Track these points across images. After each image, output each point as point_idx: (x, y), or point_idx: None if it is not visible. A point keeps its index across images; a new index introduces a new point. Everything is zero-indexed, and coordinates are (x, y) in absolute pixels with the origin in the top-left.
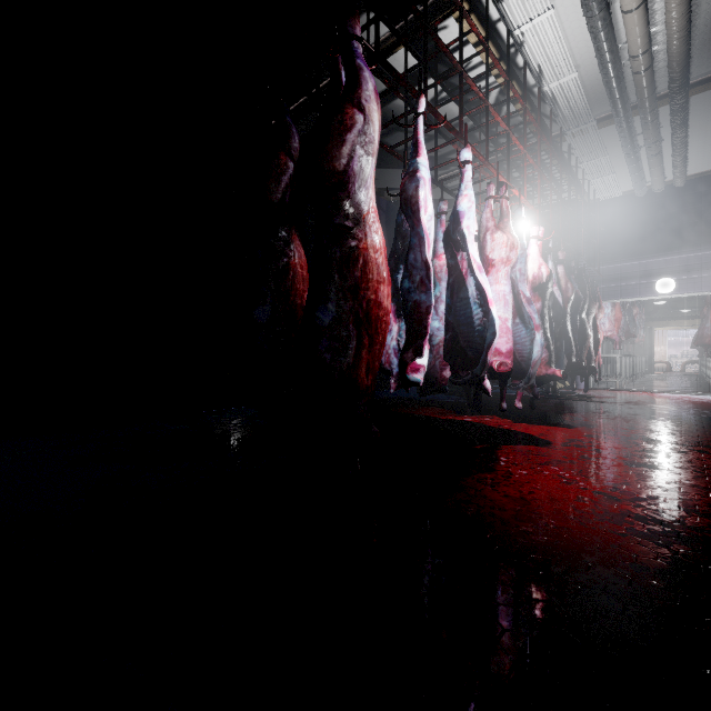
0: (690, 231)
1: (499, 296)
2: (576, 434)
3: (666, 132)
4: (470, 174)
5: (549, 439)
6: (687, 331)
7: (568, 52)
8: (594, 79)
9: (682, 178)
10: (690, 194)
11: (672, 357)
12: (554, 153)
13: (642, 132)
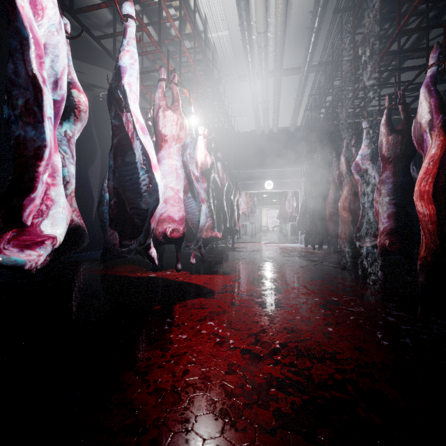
0: (279, 157)
1: (168, 168)
2: (227, 280)
3: (271, 97)
4: (132, 31)
5: (210, 287)
6: (274, 211)
7: (223, 11)
8: (238, 43)
9: (276, 127)
10: (279, 137)
11: (268, 223)
12: (215, 84)
13: (261, 92)
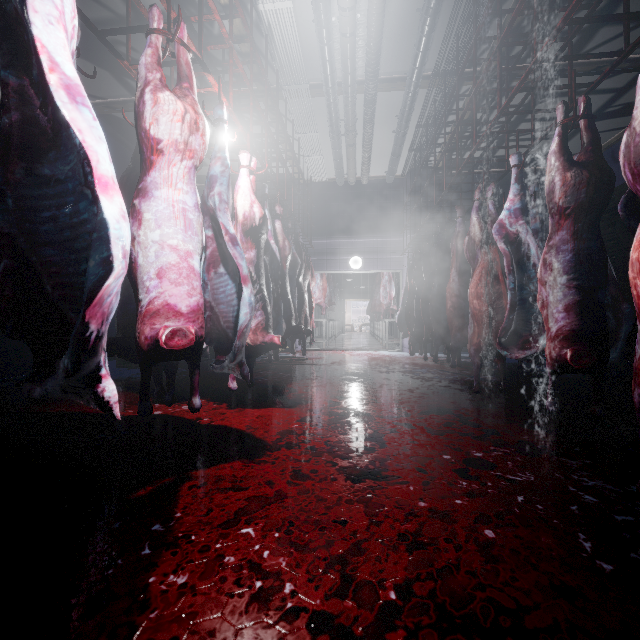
0: (371, 221)
1: (165, 210)
2: (289, 420)
3: (359, 126)
4: None
5: (256, 437)
6: (361, 303)
7: None
8: (308, 28)
9: (367, 176)
10: (371, 192)
11: (354, 321)
12: (271, 91)
13: (344, 116)
